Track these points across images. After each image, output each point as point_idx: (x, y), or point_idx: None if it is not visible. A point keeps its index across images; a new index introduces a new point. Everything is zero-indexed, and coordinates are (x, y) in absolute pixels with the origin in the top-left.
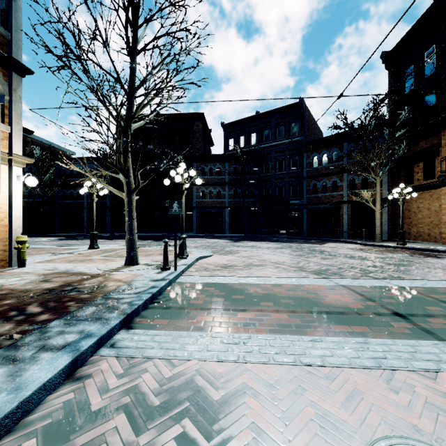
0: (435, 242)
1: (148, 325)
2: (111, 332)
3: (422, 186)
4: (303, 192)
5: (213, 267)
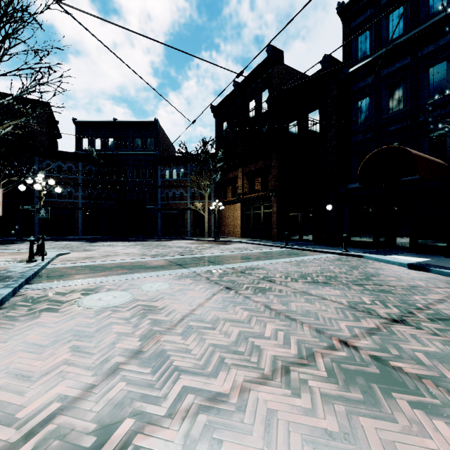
0: (236, 237)
1: (43, 282)
2: (22, 284)
3: (230, 201)
4: (158, 199)
5: (75, 259)
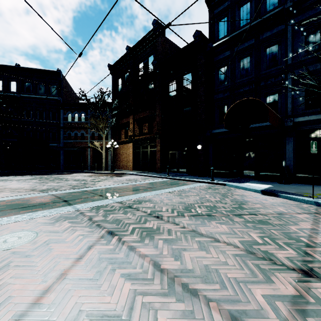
0: (128, 169)
1: None
2: None
3: (124, 141)
4: (61, 138)
5: None
